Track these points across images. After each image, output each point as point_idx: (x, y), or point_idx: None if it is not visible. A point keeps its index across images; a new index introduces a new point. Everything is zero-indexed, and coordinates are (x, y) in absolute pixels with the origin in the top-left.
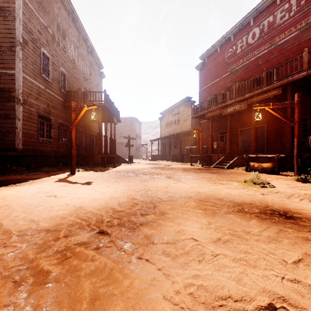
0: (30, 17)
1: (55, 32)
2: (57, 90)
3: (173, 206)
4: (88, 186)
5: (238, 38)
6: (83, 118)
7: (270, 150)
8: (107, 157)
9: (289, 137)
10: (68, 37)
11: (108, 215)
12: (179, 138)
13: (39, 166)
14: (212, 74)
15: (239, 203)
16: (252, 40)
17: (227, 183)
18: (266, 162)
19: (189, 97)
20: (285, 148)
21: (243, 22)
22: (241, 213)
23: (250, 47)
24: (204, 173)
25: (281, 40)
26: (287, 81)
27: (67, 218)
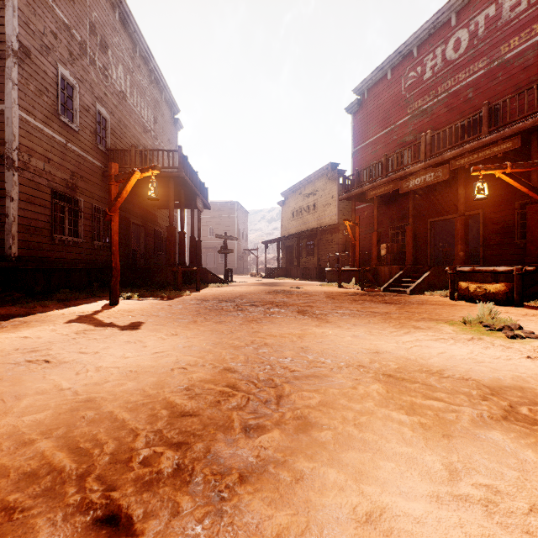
0: (36, 5)
1: (86, 38)
2: (90, 146)
3: (326, 397)
4: (132, 333)
5: (427, 51)
6: (141, 200)
7: (490, 259)
8: (185, 272)
9: (537, 233)
10: (113, 51)
11: (153, 432)
12: (315, 238)
13: (54, 289)
14: (377, 119)
15: (490, 386)
16: (455, 52)
17: (428, 327)
18: (487, 281)
19: (334, 164)
20: (528, 255)
21: (437, 20)
22: (520, 425)
23: (449, 66)
24: (371, 302)
25: (512, 50)
26: (533, 122)
27: (33, 444)
